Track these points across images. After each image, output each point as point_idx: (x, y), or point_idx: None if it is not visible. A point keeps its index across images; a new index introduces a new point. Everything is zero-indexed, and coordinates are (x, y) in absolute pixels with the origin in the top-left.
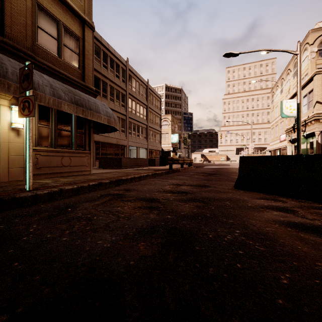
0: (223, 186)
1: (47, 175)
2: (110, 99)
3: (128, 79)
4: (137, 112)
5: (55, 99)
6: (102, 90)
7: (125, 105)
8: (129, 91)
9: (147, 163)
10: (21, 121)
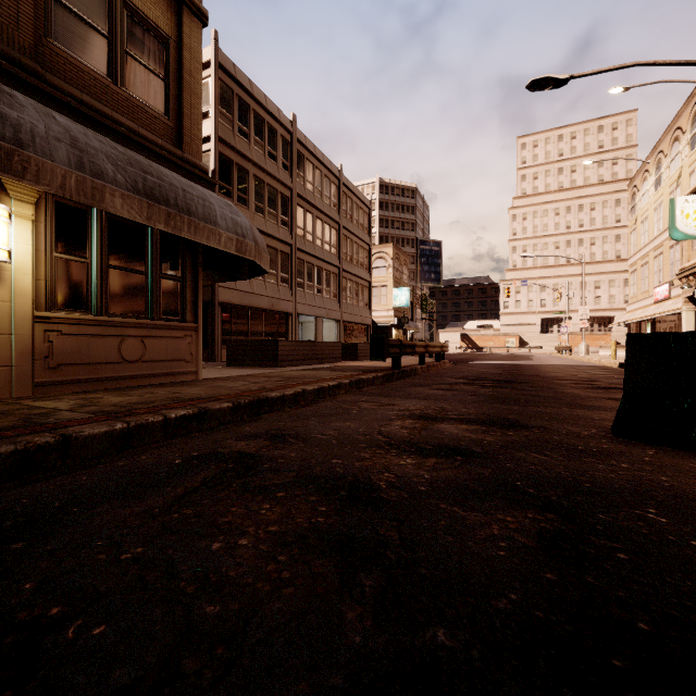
0: (569, 427)
1: (79, 385)
2: (255, 209)
3: (297, 162)
4: (316, 238)
5: (83, 179)
6: (237, 188)
7: (290, 223)
8: (299, 191)
9: (338, 354)
10: (1, 242)
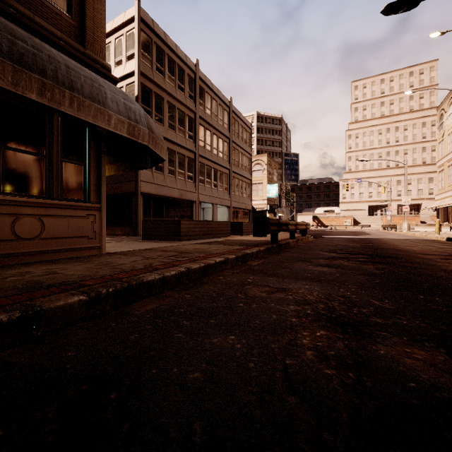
0: None
1: None
2: (169, 125)
3: (199, 94)
4: (213, 148)
5: None
6: (155, 110)
7: (194, 137)
8: (200, 114)
9: (228, 230)
10: None
